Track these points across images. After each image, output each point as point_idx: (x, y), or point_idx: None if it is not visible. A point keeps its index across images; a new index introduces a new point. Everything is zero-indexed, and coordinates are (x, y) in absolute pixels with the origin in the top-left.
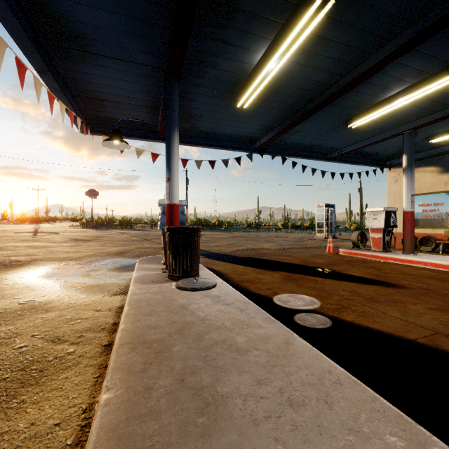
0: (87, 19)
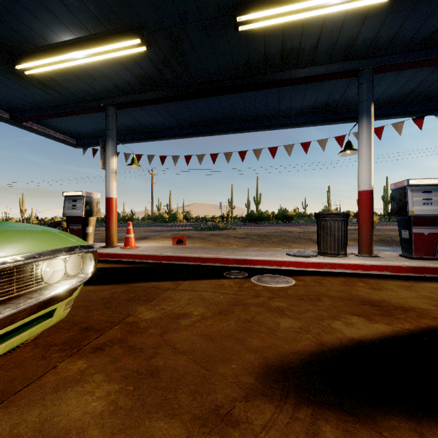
0: (312, 101)
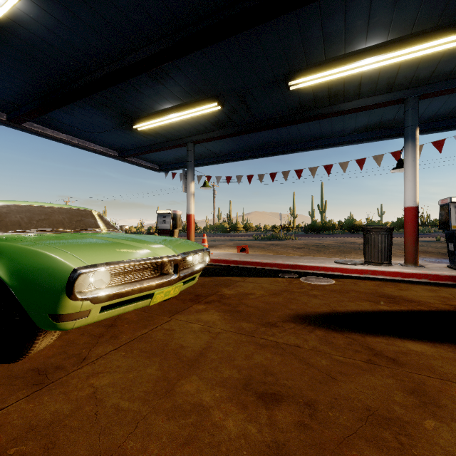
0: (365, 122)
